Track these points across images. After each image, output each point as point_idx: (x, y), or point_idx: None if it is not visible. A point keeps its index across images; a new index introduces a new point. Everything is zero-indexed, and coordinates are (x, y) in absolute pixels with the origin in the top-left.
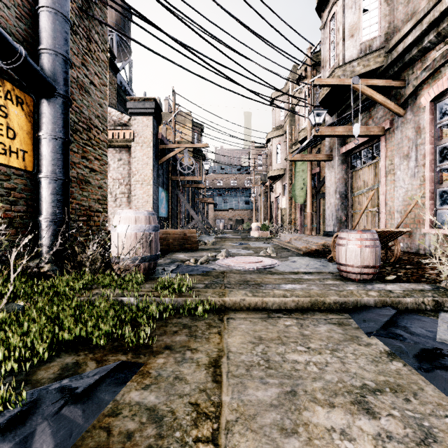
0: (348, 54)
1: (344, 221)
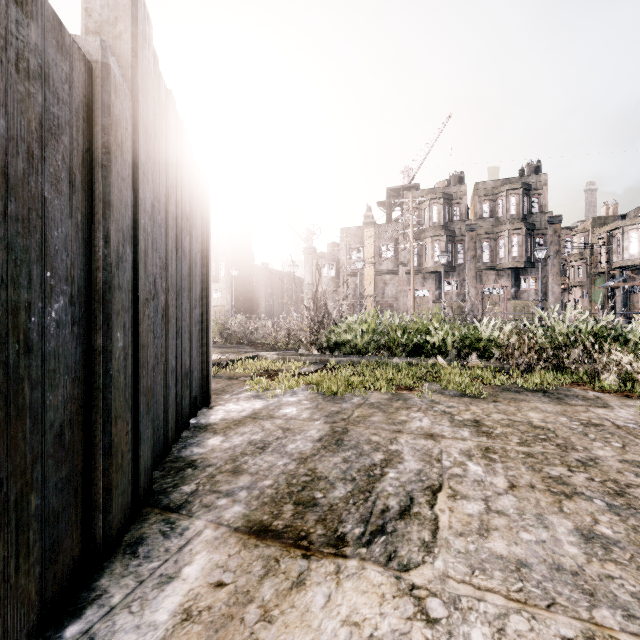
0: (625, 256)
1: (625, 315)
